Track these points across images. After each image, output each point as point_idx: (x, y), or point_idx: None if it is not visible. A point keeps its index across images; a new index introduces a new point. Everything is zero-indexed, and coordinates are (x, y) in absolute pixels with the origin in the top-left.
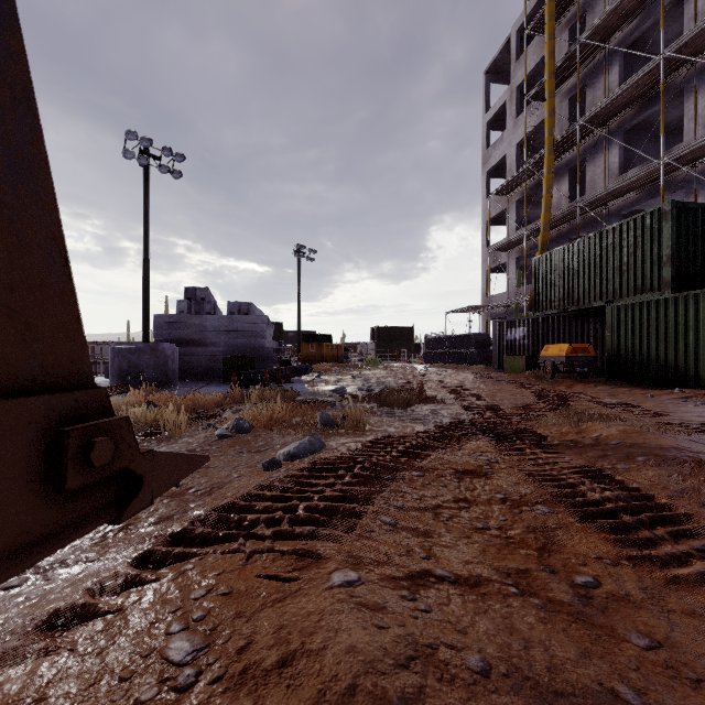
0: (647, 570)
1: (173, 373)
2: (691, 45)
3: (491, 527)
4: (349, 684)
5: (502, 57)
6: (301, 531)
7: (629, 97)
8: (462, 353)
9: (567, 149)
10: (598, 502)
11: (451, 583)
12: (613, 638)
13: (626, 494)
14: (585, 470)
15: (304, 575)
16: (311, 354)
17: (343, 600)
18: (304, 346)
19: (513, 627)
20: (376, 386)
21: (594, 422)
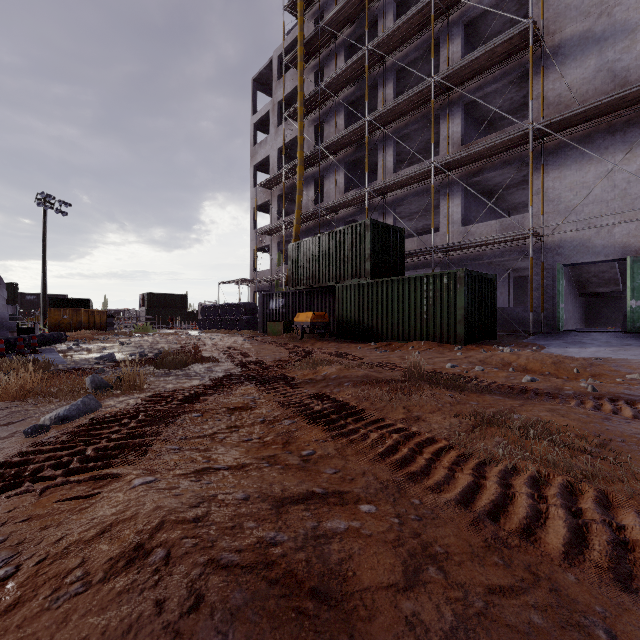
0: (340, 440)
1: None
2: (381, 118)
3: (254, 438)
4: (159, 522)
5: (267, 73)
6: (95, 464)
7: (350, 140)
8: (233, 319)
9: (313, 164)
10: (320, 411)
11: (225, 469)
12: (317, 473)
13: (335, 404)
14: (315, 395)
15: (105, 489)
16: (63, 320)
17: (146, 490)
18: (53, 312)
19: (264, 479)
20: (149, 351)
21: (324, 365)
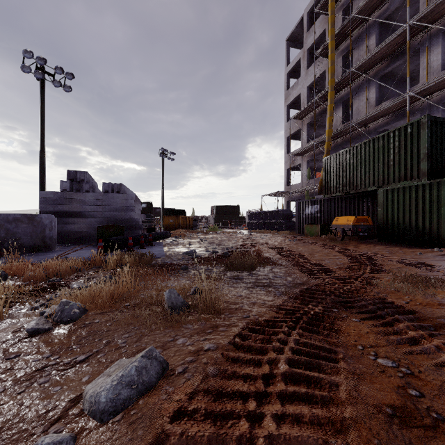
0: None
1: (50, 239)
2: (426, 18)
3: None
4: None
5: (298, 30)
6: None
7: (384, 53)
8: (273, 222)
9: (342, 88)
10: None
11: None
12: None
13: None
14: None
15: None
16: (170, 223)
17: None
18: (166, 218)
19: None
20: (219, 247)
21: None
